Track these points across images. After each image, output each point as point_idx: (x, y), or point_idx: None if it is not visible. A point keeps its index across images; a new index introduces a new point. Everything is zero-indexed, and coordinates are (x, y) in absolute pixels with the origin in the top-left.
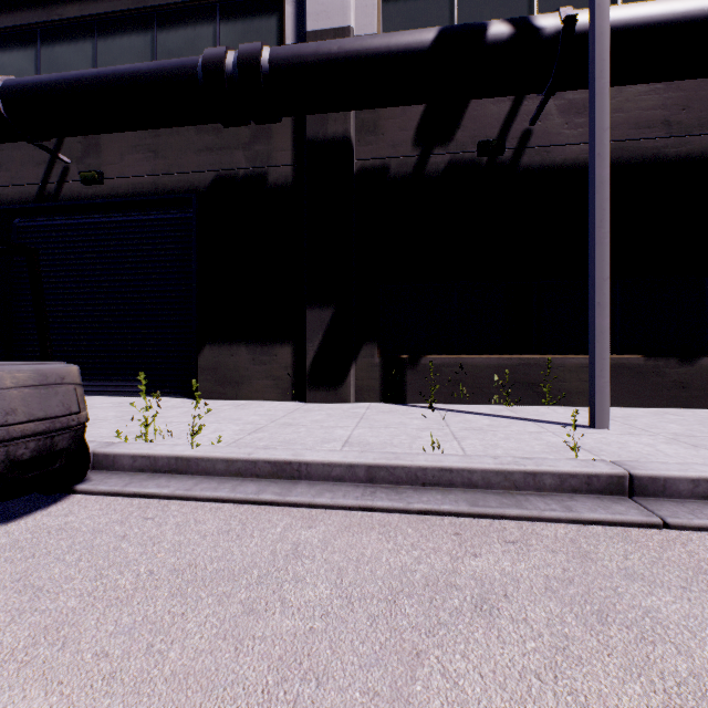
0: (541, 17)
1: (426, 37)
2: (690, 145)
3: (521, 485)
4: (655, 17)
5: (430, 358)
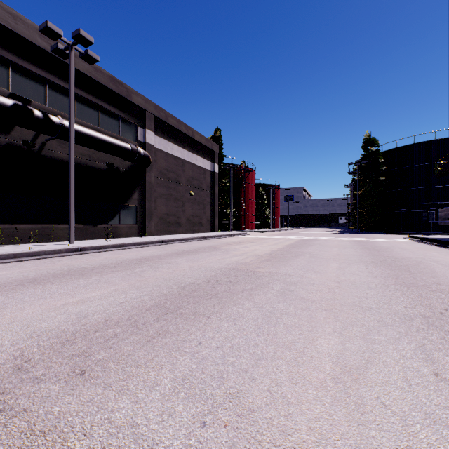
0: (54, 117)
1: (7, 103)
2: (96, 164)
3: (58, 252)
4: (86, 134)
5: None
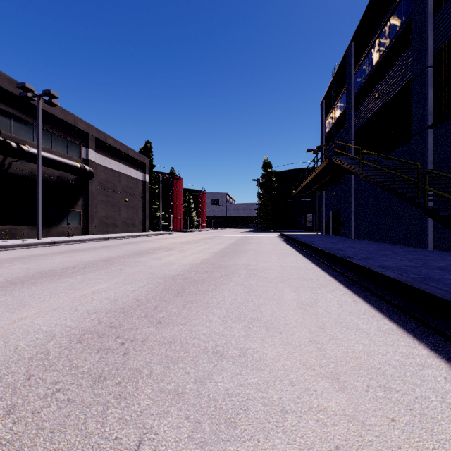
0: (25, 147)
1: None
2: (49, 178)
3: (42, 244)
4: (47, 158)
5: None
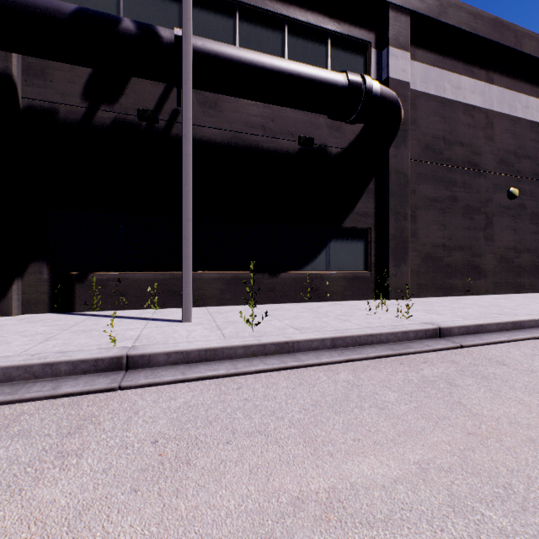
0: (162, 29)
1: (65, 9)
2: (276, 144)
3: (41, 374)
4: (234, 56)
5: (98, 274)
